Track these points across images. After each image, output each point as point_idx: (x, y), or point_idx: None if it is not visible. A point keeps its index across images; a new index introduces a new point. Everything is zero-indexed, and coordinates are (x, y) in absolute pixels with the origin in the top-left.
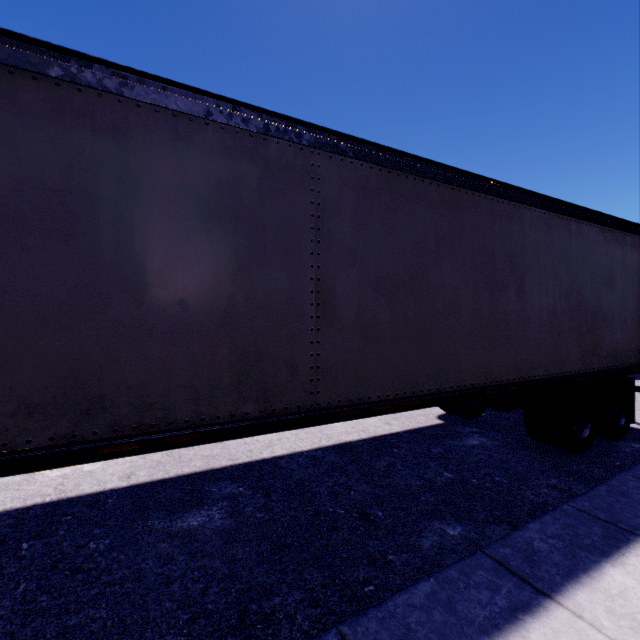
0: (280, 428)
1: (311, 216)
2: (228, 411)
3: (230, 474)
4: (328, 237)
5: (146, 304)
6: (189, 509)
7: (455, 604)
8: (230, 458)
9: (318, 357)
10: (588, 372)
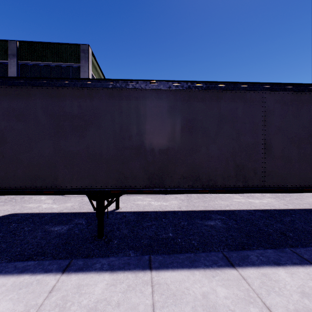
0: (250, 192)
1: (262, 116)
2: (233, 184)
3: (216, 212)
4: (269, 123)
5: (209, 149)
6: (207, 220)
7: None
8: (213, 208)
9: (264, 168)
10: None
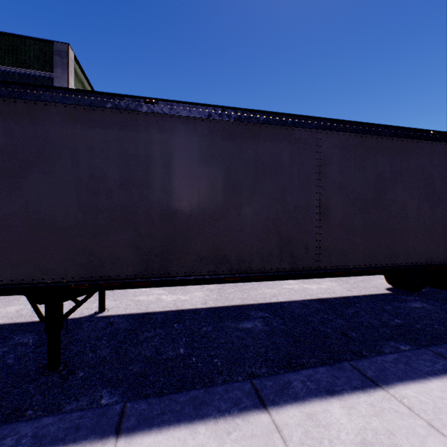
0: (300, 277)
1: (316, 166)
2: (276, 266)
3: (257, 307)
4: (325, 176)
5: (242, 214)
6: (243, 320)
7: (410, 364)
8: (254, 300)
9: (320, 241)
10: None
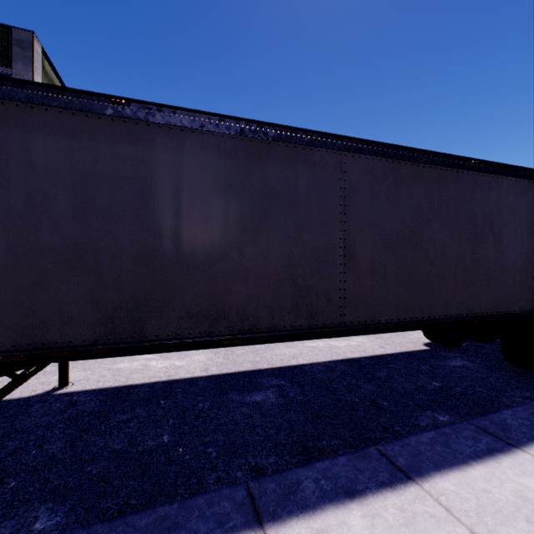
0: (321, 336)
1: (340, 197)
2: (290, 323)
3: (272, 373)
4: (351, 210)
5: (245, 256)
6: (252, 391)
7: (449, 444)
8: (269, 363)
9: (344, 291)
10: None
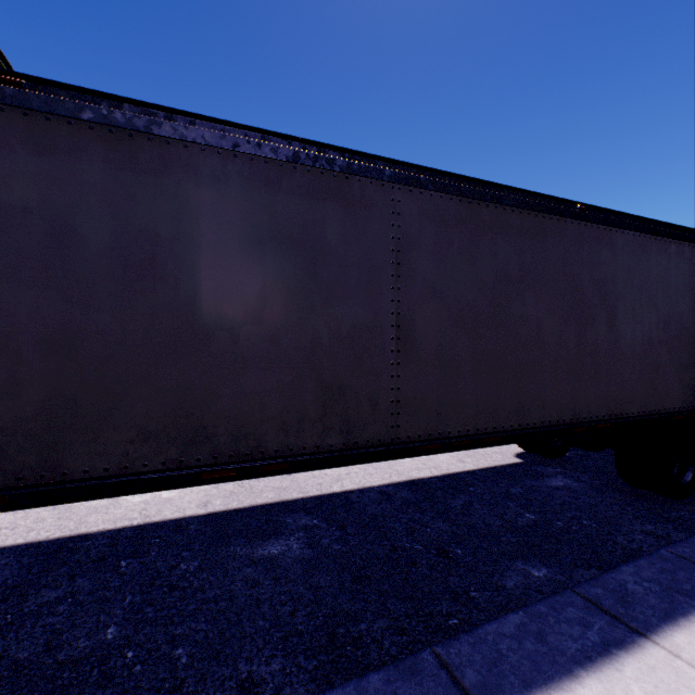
0: (362, 460)
1: (391, 251)
2: (314, 442)
3: (302, 506)
4: (408, 271)
5: (241, 340)
6: (267, 538)
7: (546, 636)
8: (300, 491)
9: (398, 391)
10: (690, 409)
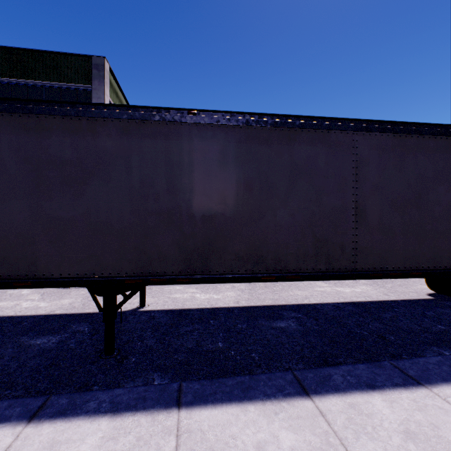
0: (336, 278)
1: (352, 168)
2: (311, 267)
3: (290, 308)
4: (362, 178)
5: (278, 216)
6: (276, 319)
7: None
8: (286, 301)
9: (356, 243)
10: None
